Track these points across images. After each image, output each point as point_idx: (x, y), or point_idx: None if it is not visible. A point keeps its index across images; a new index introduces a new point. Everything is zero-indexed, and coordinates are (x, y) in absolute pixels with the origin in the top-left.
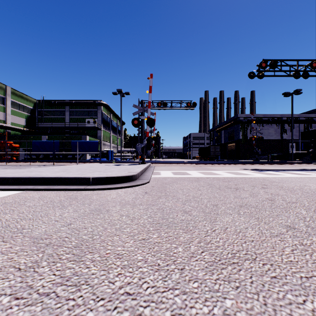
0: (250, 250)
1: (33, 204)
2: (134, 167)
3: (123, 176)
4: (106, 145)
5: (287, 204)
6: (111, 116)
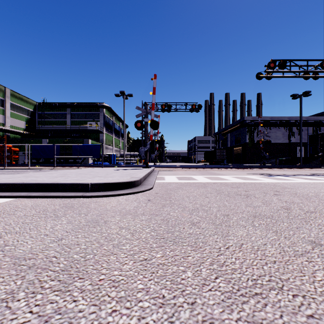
0: (274, 274)
1: (24, 214)
2: (137, 171)
3: (124, 182)
4: (109, 149)
5: (306, 214)
6: (114, 119)
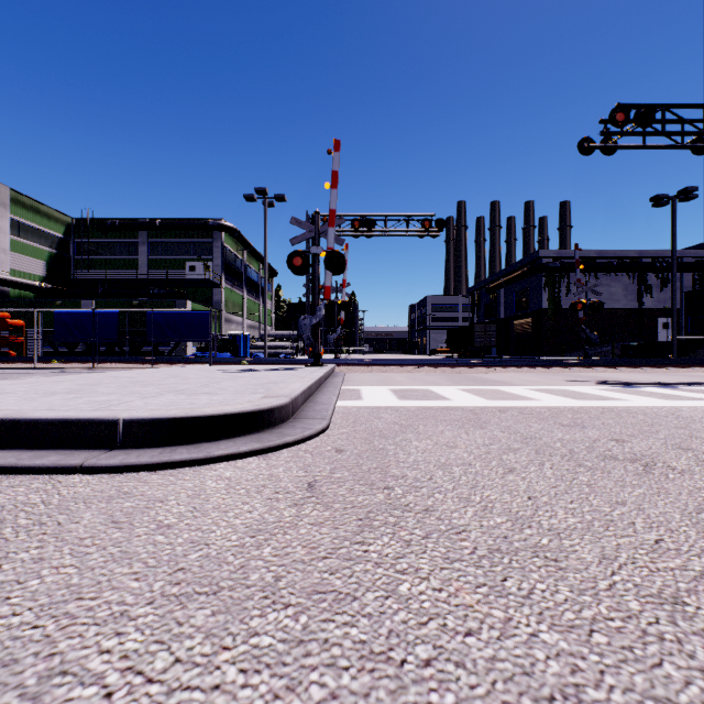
0: None
1: None
2: (290, 376)
3: (238, 413)
4: (234, 324)
5: None
6: (246, 257)
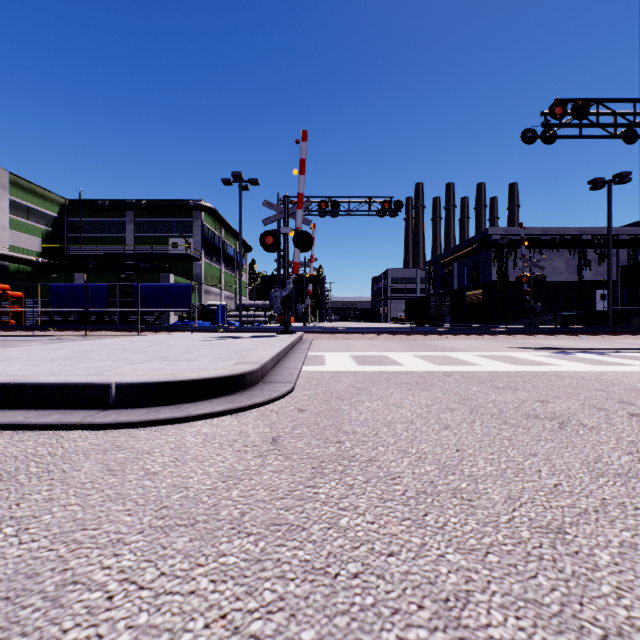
0: None
1: None
2: (262, 343)
3: (214, 378)
4: (213, 295)
5: None
6: (223, 234)
